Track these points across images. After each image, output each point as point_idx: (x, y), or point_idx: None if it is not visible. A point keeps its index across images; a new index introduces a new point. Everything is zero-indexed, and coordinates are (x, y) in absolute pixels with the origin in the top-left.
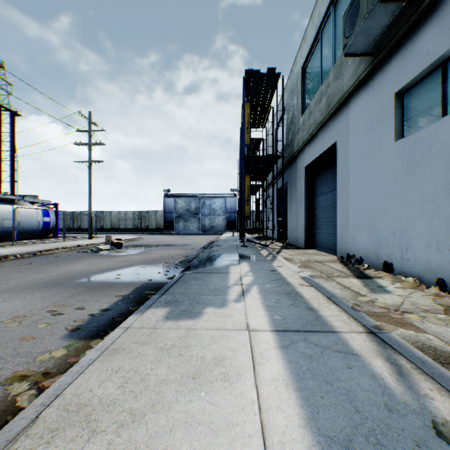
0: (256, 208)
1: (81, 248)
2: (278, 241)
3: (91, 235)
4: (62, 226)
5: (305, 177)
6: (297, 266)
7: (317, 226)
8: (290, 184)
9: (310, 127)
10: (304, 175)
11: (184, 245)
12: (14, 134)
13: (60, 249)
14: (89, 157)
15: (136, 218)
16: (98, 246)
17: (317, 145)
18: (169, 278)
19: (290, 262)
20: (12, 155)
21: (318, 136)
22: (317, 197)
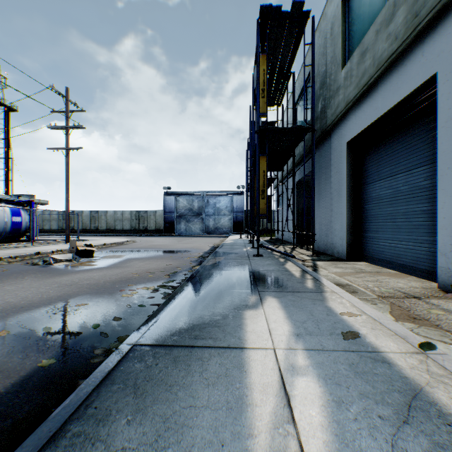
0: (268, 206)
1: (41, 256)
2: (300, 246)
3: (69, 238)
4: (54, 227)
5: (348, 157)
6: (387, 312)
7: (370, 228)
8: (319, 171)
9: (363, 75)
10: (347, 154)
11: (179, 251)
12: (8, 130)
13: (5, 259)
14: (66, 143)
15: (133, 218)
16: (53, 255)
17: (377, 100)
18: (101, 350)
19: (360, 298)
20: (6, 152)
21: (381, 85)
22: (370, 184)
